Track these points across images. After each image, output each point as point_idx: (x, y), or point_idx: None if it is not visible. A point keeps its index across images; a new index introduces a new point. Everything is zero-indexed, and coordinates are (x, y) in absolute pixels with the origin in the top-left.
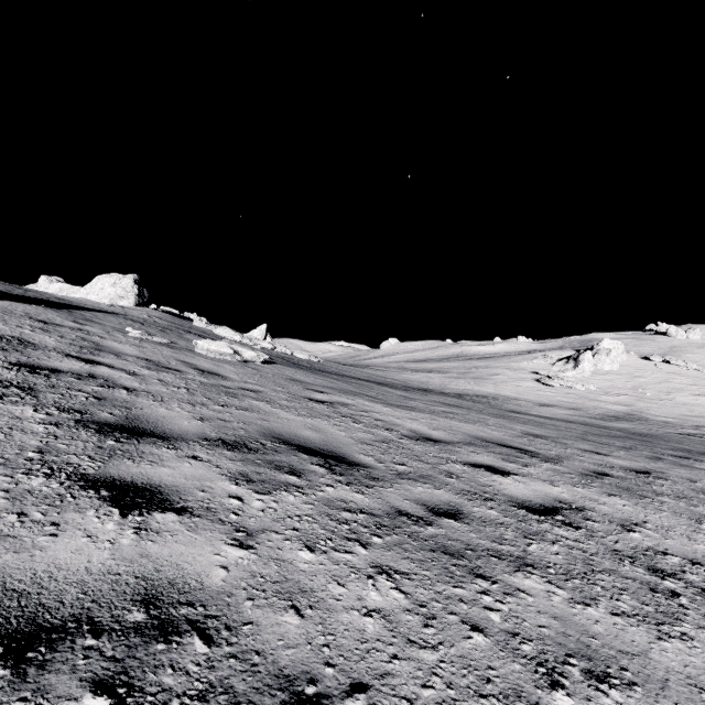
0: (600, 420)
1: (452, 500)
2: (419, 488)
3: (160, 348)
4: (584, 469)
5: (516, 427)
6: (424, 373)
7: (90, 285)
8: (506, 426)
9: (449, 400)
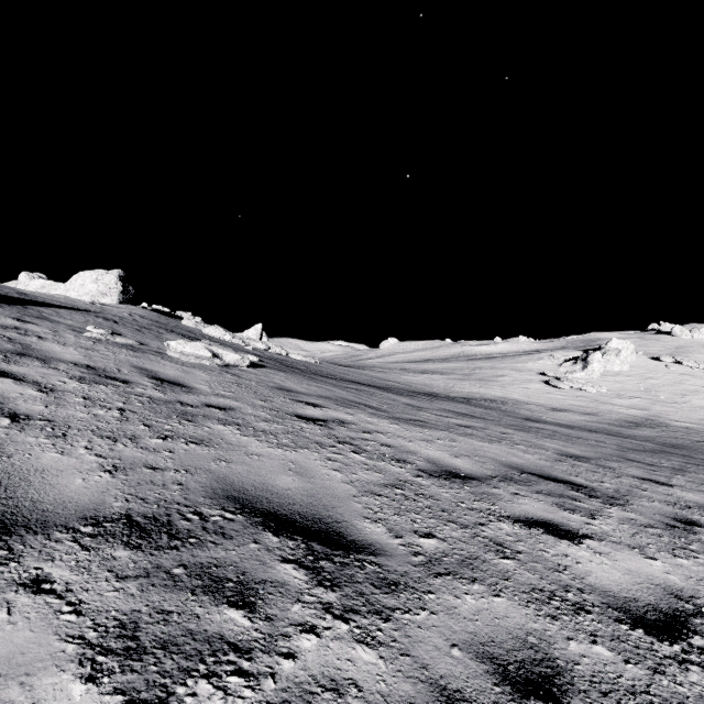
0: (620, 427)
1: (528, 627)
2: (467, 599)
3: (117, 351)
4: (662, 515)
5: (546, 445)
6: (427, 375)
7: (70, 281)
8: (535, 444)
9: (460, 407)
